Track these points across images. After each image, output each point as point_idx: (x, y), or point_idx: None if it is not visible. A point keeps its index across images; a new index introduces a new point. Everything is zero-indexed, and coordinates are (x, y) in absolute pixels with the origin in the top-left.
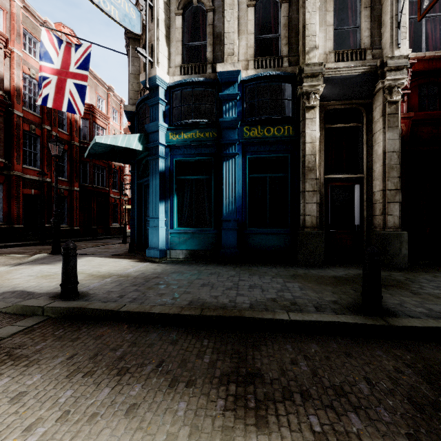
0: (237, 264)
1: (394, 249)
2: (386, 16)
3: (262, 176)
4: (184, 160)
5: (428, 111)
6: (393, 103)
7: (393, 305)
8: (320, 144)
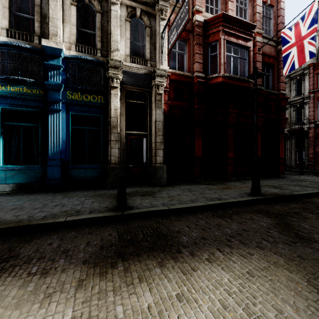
0: (60, 191)
1: (160, 175)
2: (157, 44)
3: (82, 128)
4: (11, 108)
5: (178, 102)
6: (160, 94)
7: (136, 204)
8: (123, 111)
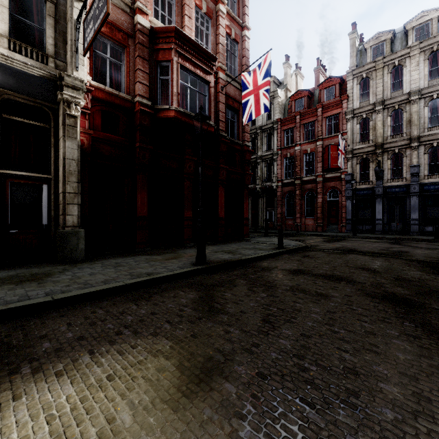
0: None
1: (72, 245)
2: (69, 36)
3: None
4: None
5: (109, 134)
6: (73, 117)
7: None
8: None
